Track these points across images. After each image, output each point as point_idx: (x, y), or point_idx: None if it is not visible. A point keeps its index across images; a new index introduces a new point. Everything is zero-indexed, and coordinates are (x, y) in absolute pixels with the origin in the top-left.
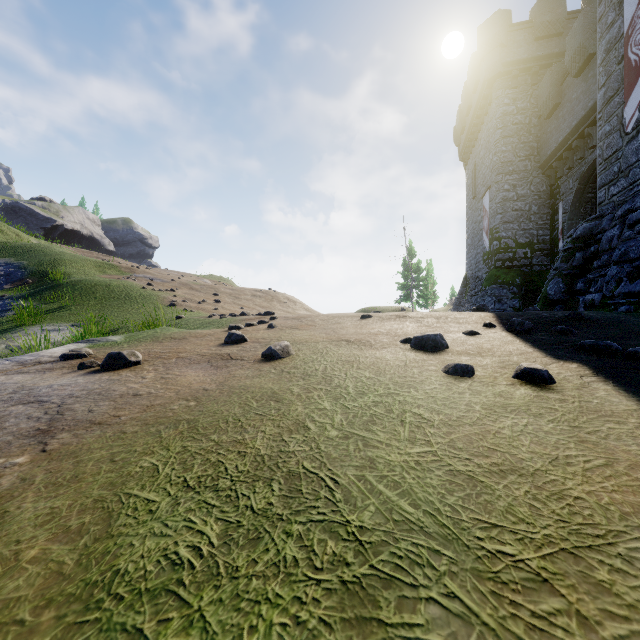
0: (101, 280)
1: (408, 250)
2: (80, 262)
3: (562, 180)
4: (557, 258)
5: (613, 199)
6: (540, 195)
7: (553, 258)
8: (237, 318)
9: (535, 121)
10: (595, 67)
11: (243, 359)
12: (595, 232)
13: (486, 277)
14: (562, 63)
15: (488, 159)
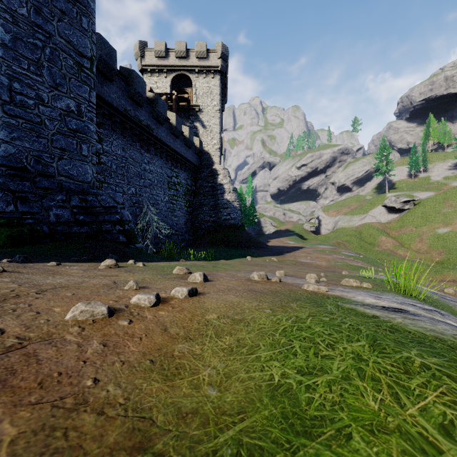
0: None
1: None
2: None
3: None
4: None
5: None
6: None
7: None
8: None
9: None
10: None
11: None
12: None
13: None
14: None
15: None
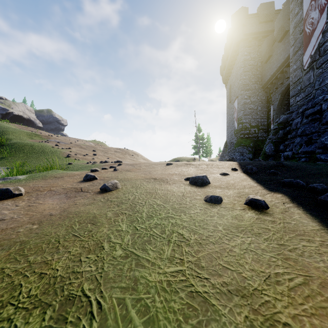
0: (28, 142)
1: (197, 128)
2: (18, 132)
3: (273, 94)
4: (270, 133)
5: (298, 103)
6: (262, 101)
7: (268, 133)
8: (101, 164)
9: (260, 64)
10: (288, 37)
11: (88, 191)
12: (289, 120)
13: (236, 142)
14: (273, 35)
15: (237, 83)
